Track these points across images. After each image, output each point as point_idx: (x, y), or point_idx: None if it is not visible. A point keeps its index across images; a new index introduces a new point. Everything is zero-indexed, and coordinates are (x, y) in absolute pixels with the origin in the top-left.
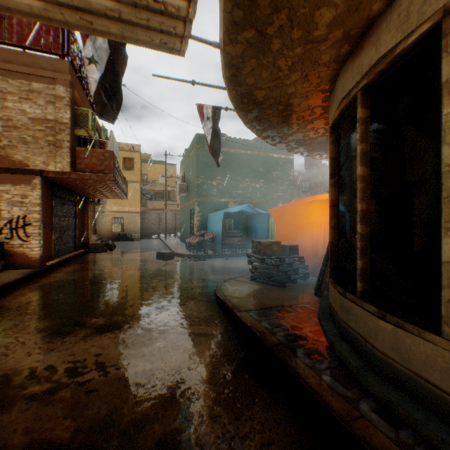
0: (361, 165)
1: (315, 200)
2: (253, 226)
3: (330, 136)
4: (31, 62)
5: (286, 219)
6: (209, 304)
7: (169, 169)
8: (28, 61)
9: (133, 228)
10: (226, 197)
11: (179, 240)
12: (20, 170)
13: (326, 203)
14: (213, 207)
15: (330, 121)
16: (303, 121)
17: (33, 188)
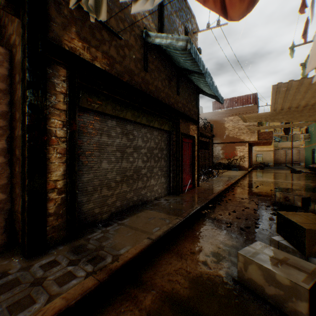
0: None
1: None
2: None
3: None
4: (245, 109)
5: None
6: None
7: None
8: (244, 109)
9: (268, 160)
10: None
11: (302, 167)
12: (242, 142)
13: None
14: None
15: None
16: None
17: (245, 147)
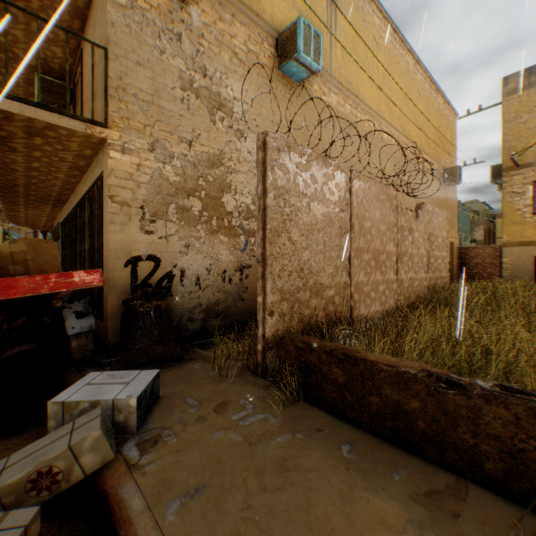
0: None
1: None
2: None
3: None
4: None
5: None
6: None
7: None
8: None
9: None
10: None
11: None
12: None
13: None
14: None
15: None
16: None
17: None
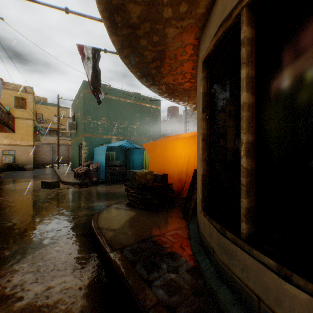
0: (247, 91)
1: (179, 137)
2: (131, 157)
3: (203, 72)
4: None
5: (157, 152)
6: (83, 239)
7: (64, 111)
8: None
9: (27, 160)
10: (109, 135)
11: (70, 169)
12: None
13: (188, 140)
14: (98, 142)
15: (202, 57)
16: (175, 62)
17: None
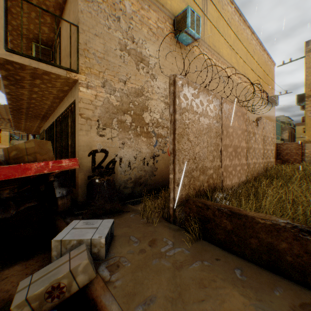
0: None
1: None
2: None
3: None
4: None
5: None
6: None
7: None
8: None
9: None
10: None
11: None
12: None
13: None
14: None
15: None
16: None
17: None
